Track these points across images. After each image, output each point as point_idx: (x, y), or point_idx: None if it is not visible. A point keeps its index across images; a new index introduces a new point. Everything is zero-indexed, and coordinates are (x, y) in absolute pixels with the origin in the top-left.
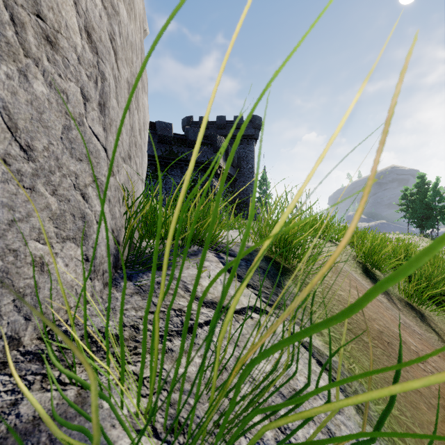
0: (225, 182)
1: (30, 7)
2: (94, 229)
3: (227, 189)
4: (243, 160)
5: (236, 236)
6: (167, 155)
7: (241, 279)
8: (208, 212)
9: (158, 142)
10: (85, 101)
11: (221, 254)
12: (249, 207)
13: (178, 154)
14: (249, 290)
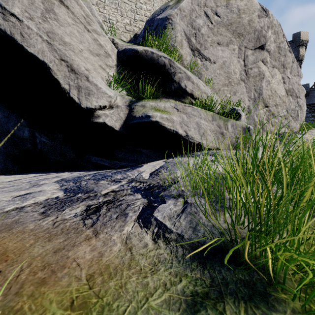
0: None
1: (294, 113)
2: (297, 126)
3: None
4: None
5: None
6: None
7: None
8: None
9: None
10: (297, 116)
11: None
12: None
13: None
14: None
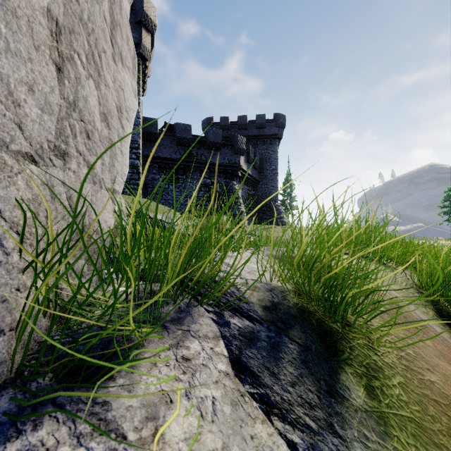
0: (247, 185)
1: None
2: None
3: (248, 192)
4: (265, 161)
5: (253, 265)
6: (186, 158)
7: (258, 385)
8: (207, 241)
9: (177, 144)
10: None
11: (226, 314)
12: (272, 211)
13: (197, 157)
14: (273, 426)
